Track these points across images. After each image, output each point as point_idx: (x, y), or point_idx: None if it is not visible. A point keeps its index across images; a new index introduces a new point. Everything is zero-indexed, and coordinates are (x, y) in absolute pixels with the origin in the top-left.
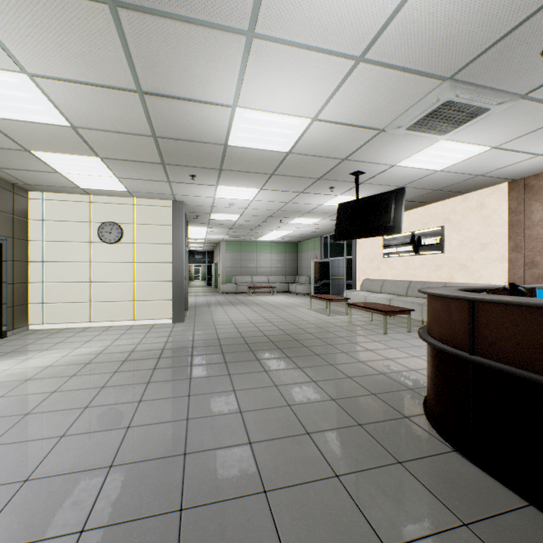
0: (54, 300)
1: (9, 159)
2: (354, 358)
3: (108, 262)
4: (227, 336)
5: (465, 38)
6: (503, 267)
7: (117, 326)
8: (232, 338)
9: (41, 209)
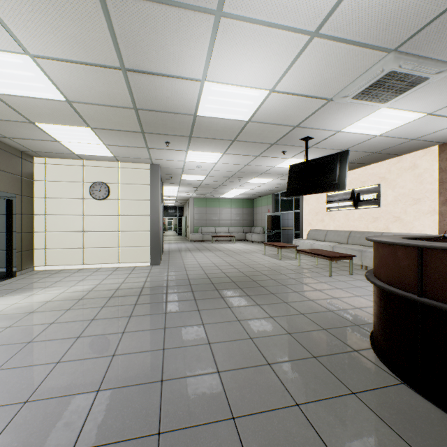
0: (54, 246)
1: (18, 130)
2: (305, 297)
3: (97, 215)
4: (196, 277)
5: (411, 11)
6: (434, 219)
7: (105, 268)
8: (199, 278)
9: (43, 172)
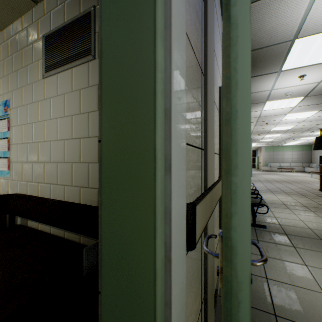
0: None
1: None
2: (313, 185)
3: None
4: (269, 180)
5: None
6: None
7: None
8: (271, 180)
9: None
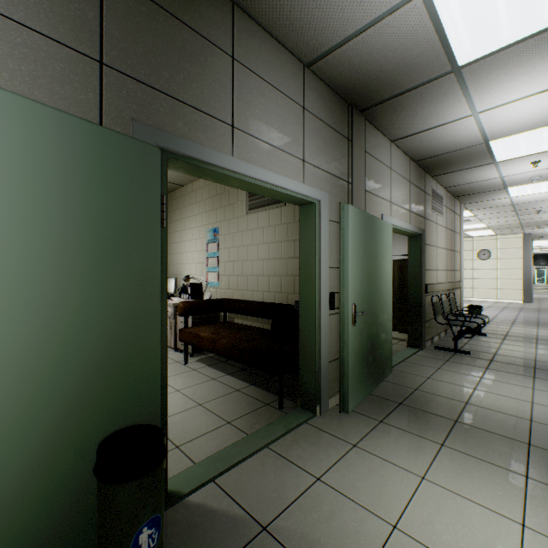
0: None
1: None
2: None
3: (481, 269)
4: None
5: None
6: None
7: (487, 301)
8: None
9: None
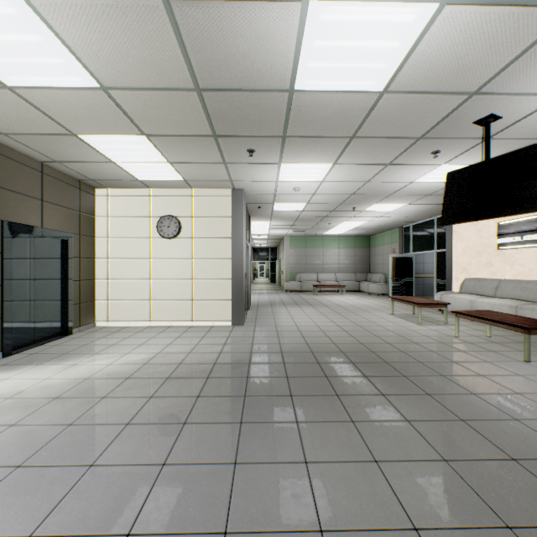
0: (118, 298)
1: (63, 149)
2: (498, 409)
3: (166, 258)
4: (292, 349)
5: None
6: None
7: (175, 326)
8: (298, 352)
9: (106, 206)
